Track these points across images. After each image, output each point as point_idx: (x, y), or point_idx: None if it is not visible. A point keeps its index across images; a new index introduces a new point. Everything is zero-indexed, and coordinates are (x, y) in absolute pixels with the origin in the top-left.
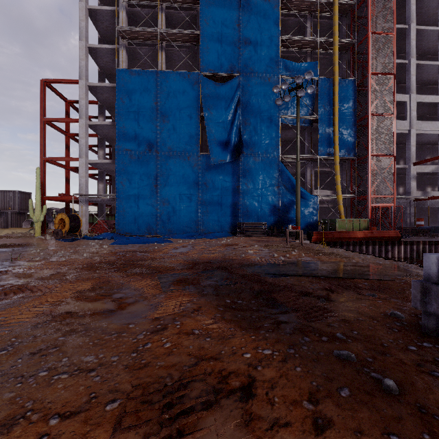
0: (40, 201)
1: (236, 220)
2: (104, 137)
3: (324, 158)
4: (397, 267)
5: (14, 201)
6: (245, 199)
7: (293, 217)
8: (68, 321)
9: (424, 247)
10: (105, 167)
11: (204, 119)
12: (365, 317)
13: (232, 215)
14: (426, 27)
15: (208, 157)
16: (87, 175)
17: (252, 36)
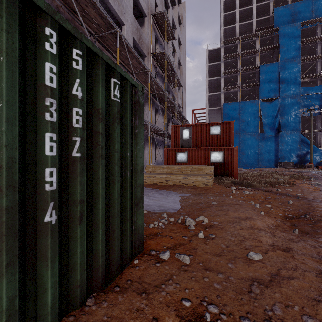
0: None
1: (277, 161)
2: None
3: None
4: None
5: None
6: (281, 152)
7: (308, 159)
8: None
9: None
10: None
11: (259, 117)
12: None
13: (275, 158)
14: None
15: (263, 134)
16: None
17: (285, 79)
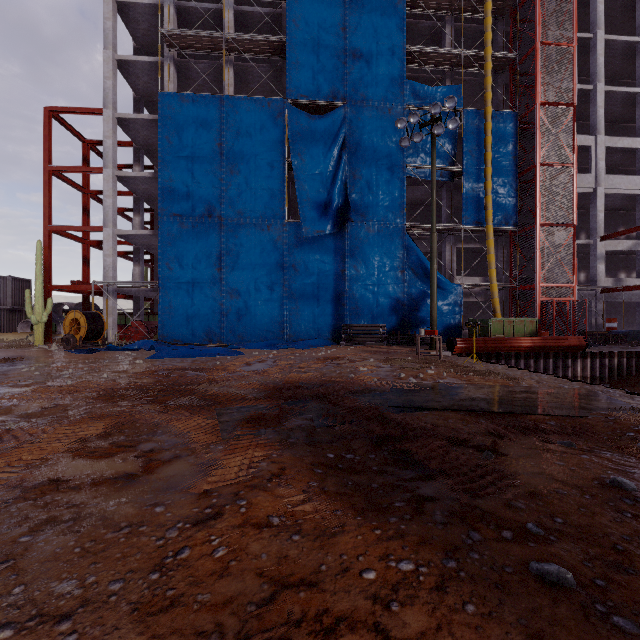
0: (42, 292)
1: (341, 321)
2: (142, 196)
3: (470, 228)
4: (595, 395)
5: (5, 292)
6: (353, 290)
7: (425, 316)
8: (48, 499)
9: (620, 361)
10: (143, 240)
11: (292, 169)
12: (569, 488)
13: (335, 313)
14: (620, 37)
15: (299, 226)
16: (115, 254)
17: (365, 46)
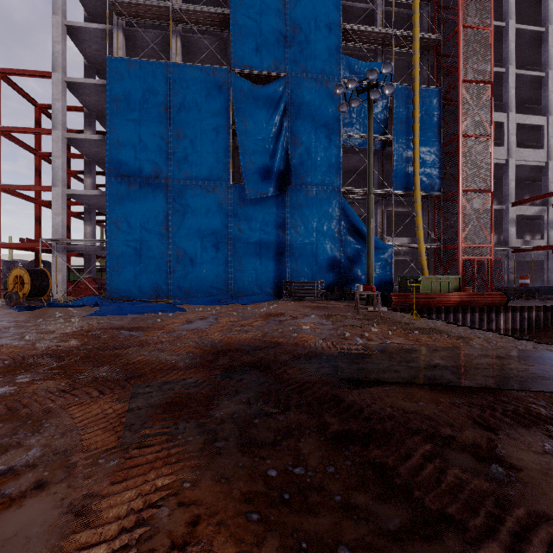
0: None
1: (282, 278)
2: (93, 159)
3: (400, 193)
4: None
5: None
6: (294, 249)
7: (359, 273)
8: None
9: (537, 314)
10: (93, 201)
11: (236, 135)
12: None
13: (276, 270)
14: (528, 27)
15: (243, 188)
16: (65, 213)
17: (304, 22)
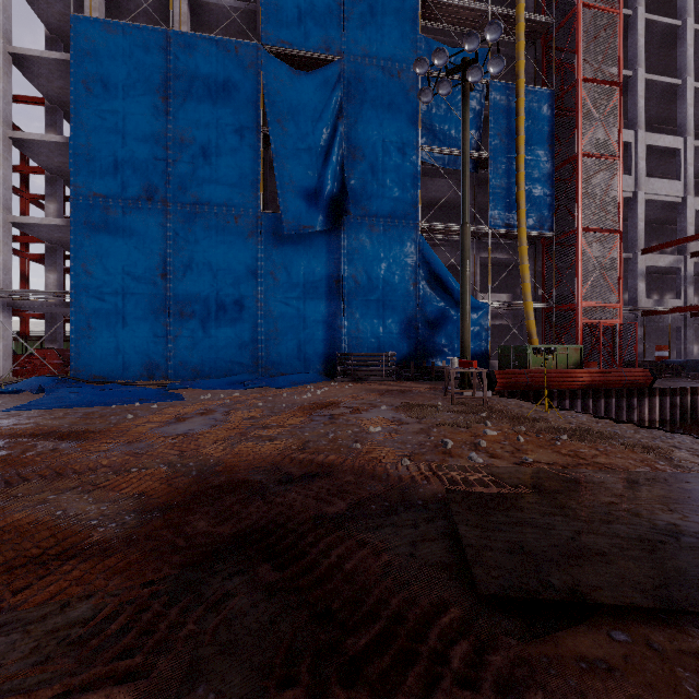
0: None
1: (336, 348)
2: (59, 175)
3: (499, 232)
4: None
5: None
6: (352, 308)
7: (444, 342)
8: None
9: (693, 399)
10: (56, 235)
11: (269, 143)
12: None
13: (328, 337)
14: (661, 18)
15: (279, 219)
16: (8, 251)
17: None
